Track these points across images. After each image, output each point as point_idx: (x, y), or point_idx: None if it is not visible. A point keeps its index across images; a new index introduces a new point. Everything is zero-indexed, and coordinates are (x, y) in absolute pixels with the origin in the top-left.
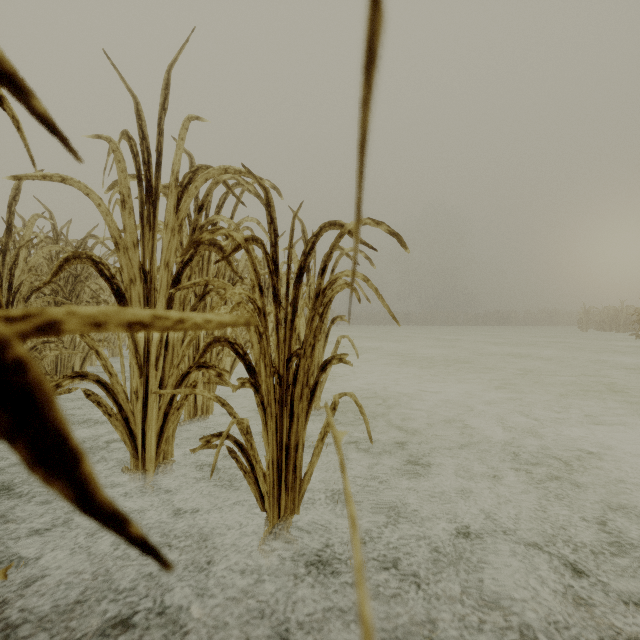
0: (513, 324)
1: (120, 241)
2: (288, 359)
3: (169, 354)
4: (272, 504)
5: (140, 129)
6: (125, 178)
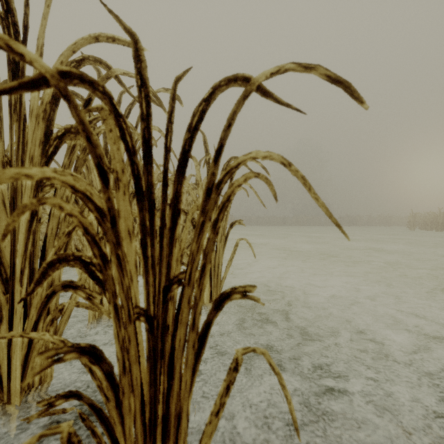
0: (359, 225)
1: None
2: (165, 286)
3: None
4: None
5: None
6: None
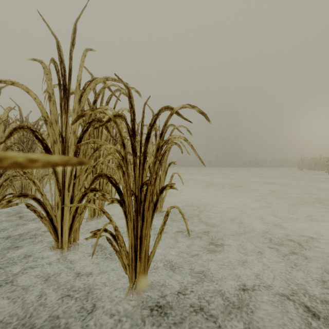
0: (264, 166)
1: (47, 119)
2: (141, 186)
3: (77, 183)
4: (131, 271)
5: (59, 56)
6: (50, 84)
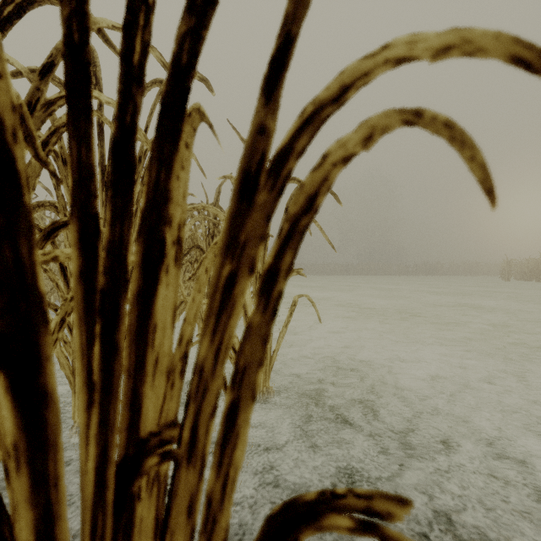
0: (439, 274)
1: None
2: (125, 459)
3: None
4: None
5: None
6: None
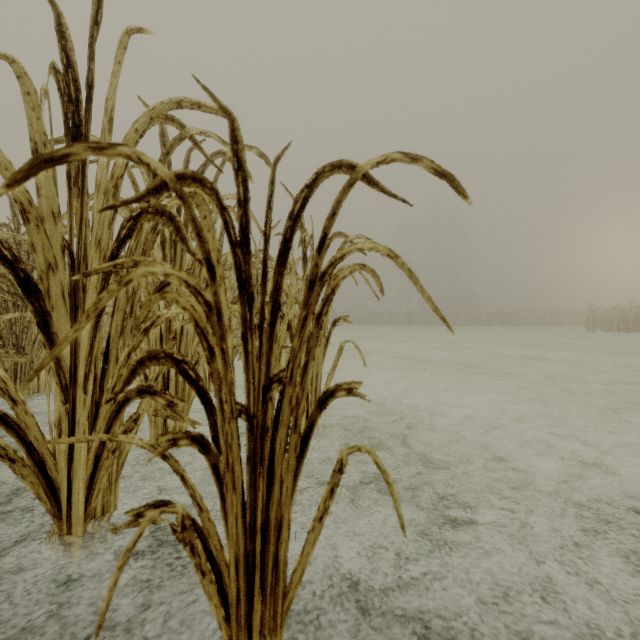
0: (516, 324)
1: (30, 208)
2: (265, 386)
3: (111, 368)
4: (235, 632)
5: (64, 52)
6: (38, 119)
